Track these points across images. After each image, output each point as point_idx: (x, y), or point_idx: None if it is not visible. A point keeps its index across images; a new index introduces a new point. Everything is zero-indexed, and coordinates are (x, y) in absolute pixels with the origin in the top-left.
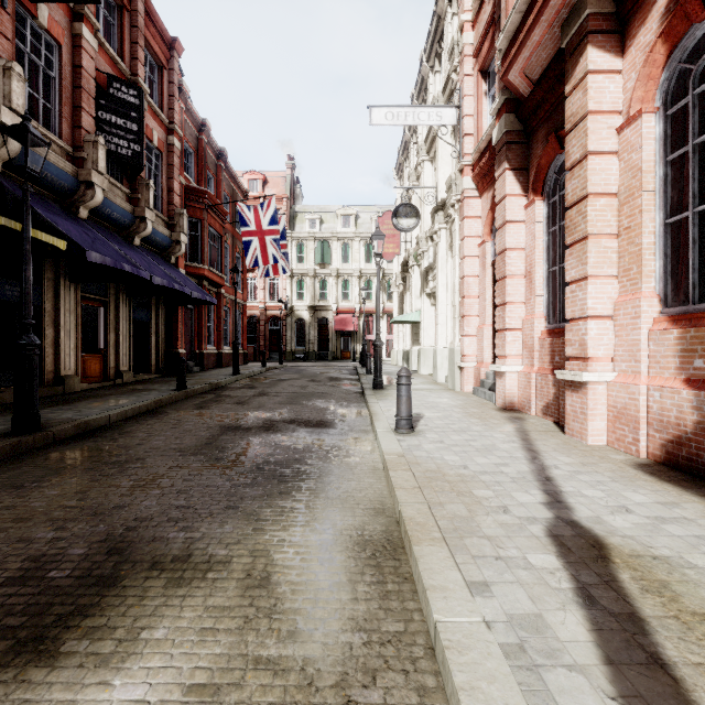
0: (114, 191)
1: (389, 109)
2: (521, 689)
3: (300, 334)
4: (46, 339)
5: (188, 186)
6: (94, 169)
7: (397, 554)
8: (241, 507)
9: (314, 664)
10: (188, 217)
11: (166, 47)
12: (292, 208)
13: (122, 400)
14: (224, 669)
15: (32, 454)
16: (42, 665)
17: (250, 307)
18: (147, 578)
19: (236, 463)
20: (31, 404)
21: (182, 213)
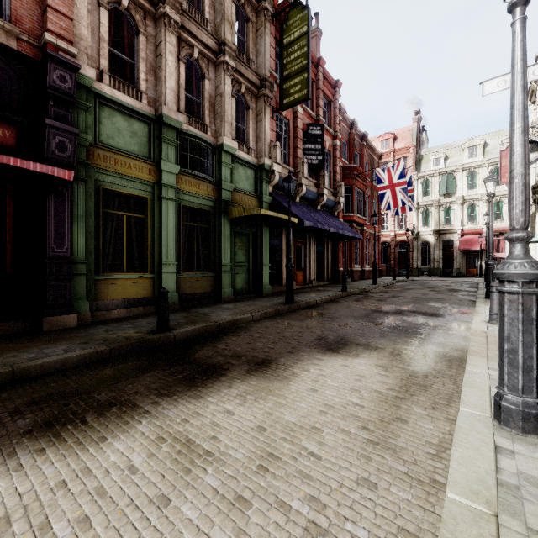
0: (309, 183)
1: (501, 78)
2: (491, 384)
3: (425, 254)
4: (283, 263)
5: (344, 166)
6: (302, 176)
7: (462, 362)
8: (387, 337)
9: (416, 371)
10: (344, 185)
11: (332, 88)
12: (418, 153)
13: (317, 294)
14: (386, 365)
15: (295, 311)
16: (336, 353)
17: (383, 236)
18: (356, 346)
19: (382, 324)
20: (291, 292)
21: (341, 184)
